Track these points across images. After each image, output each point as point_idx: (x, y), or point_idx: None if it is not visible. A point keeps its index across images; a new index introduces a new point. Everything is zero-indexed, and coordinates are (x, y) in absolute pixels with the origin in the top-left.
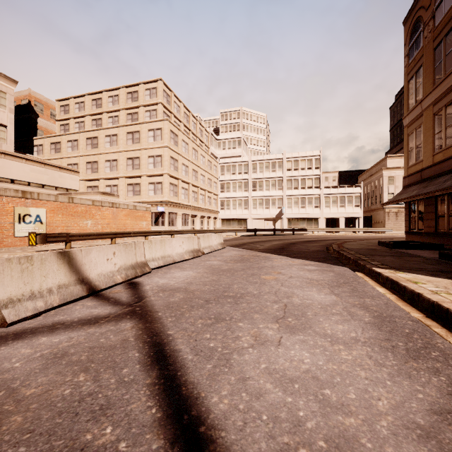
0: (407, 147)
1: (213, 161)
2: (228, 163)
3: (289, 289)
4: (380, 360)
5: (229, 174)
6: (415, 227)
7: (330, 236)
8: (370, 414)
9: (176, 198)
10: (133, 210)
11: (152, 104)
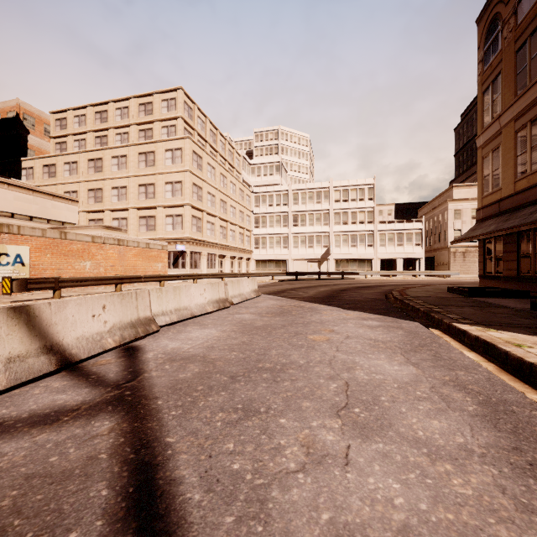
0: (482, 172)
1: (246, 190)
2: (264, 192)
3: (349, 357)
4: (521, 497)
5: (265, 206)
6: (492, 270)
7: (387, 280)
8: None
9: (200, 235)
10: (146, 248)
11: (171, 119)
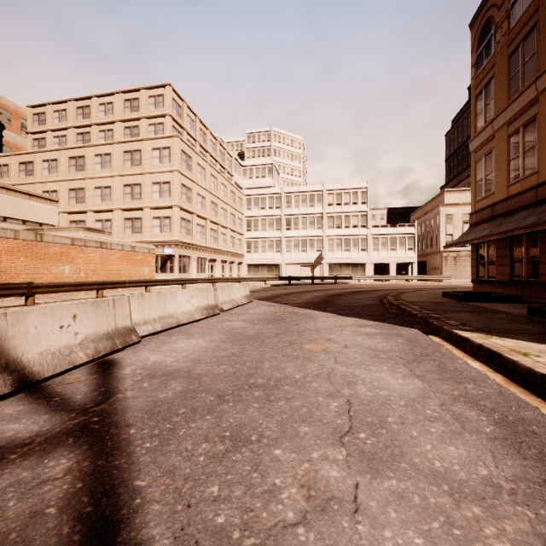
0: (475, 177)
1: (237, 192)
2: (256, 195)
3: (349, 369)
4: None
5: (258, 209)
6: (485, 275)
7: (380, 285)
8: None
9: (190, 238)
10: (131, 252)
11: (158, 116)
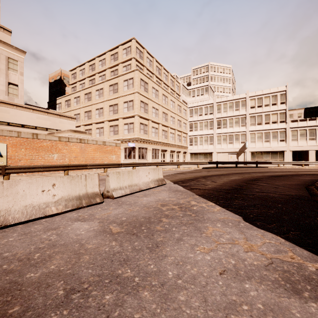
0: None
1: (183, 105)
2: (196, 107)
3: None
4: None
5: (197, 116)
6: None
7: (300, 169)
8: None
9: (147, 136)
10: (102, 145)
11: (128, 60)
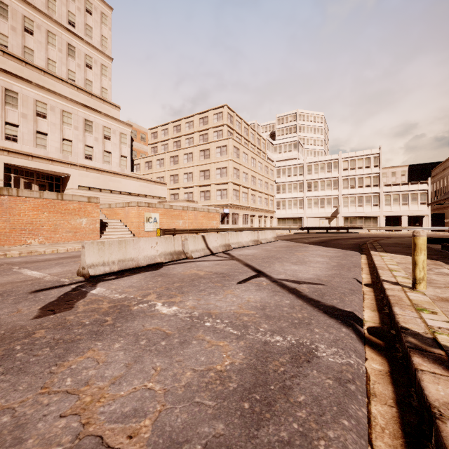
0: None
1: (270, 166)
2: (284, 166)
3: (306, 257)
4: (322, 269)
5: (285, 177)
6: None
7: (386, 234)
8: (306, 273)
9: (238, 201)
10: (207, 212)
11: (219, 126)
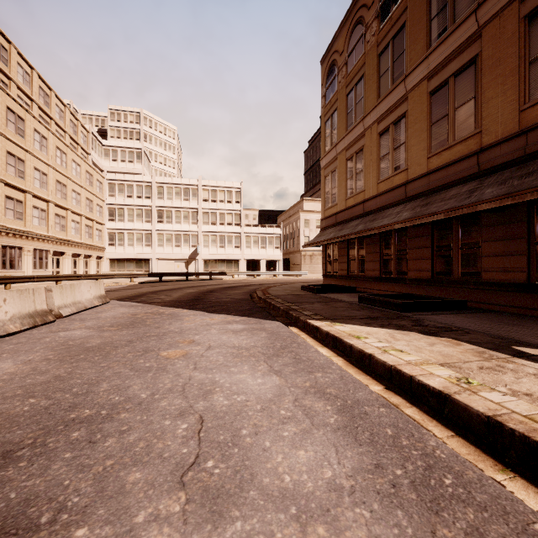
0: (324, 189)
1: (96, 174)
2: (121, 181)
3: (208, 375)
4: None
5: (123, 197)
6: (331, 270)
7: (252, 280)
8: None
9: (22, 223)
10: None
11: None
